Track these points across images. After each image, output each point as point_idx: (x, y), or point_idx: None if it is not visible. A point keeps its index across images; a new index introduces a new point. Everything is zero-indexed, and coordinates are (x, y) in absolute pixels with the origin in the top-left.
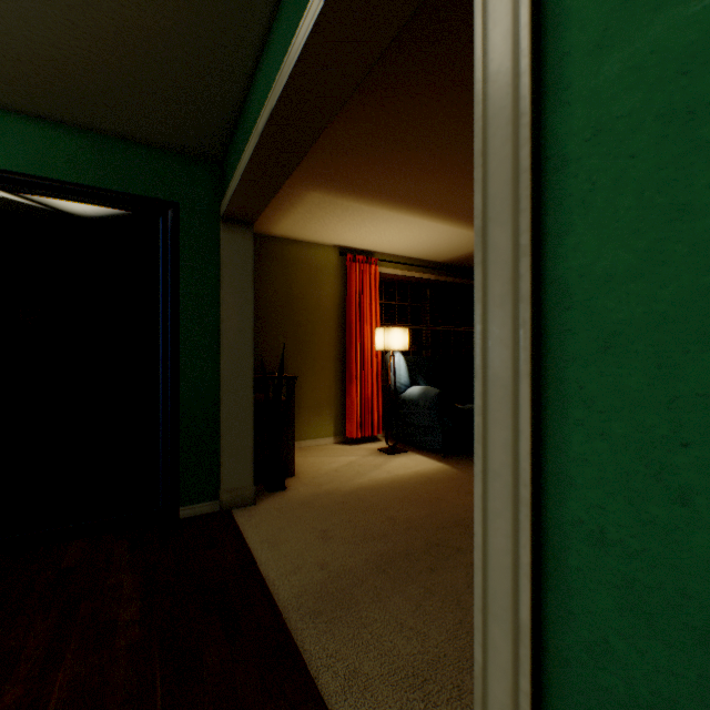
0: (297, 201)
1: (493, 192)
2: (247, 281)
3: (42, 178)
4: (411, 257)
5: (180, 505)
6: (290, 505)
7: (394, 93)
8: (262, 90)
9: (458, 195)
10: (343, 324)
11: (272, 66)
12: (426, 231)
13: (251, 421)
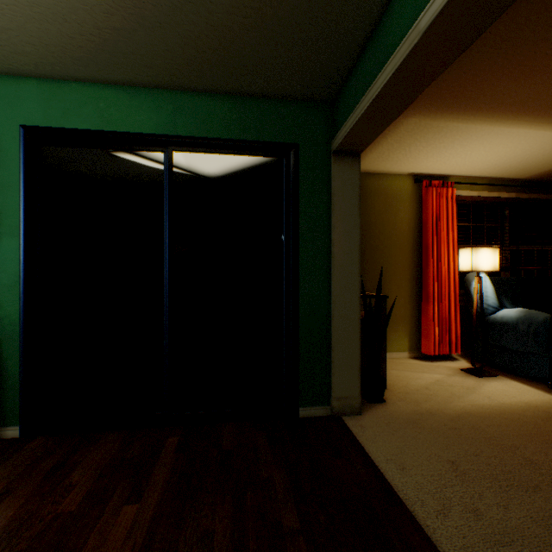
0: (390, 131)
1: None
2: (354, 207)
3: (205, 138)
4: (488, 177)
5: (299, 405)
6: (396, 421)
7: None
8: None
9: None
10: (416, 247)
11: None
12: (525, 143)
13: (357, 336)
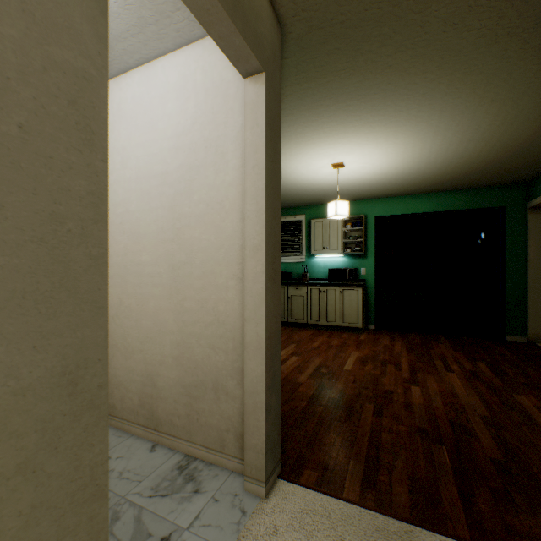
0: None
1: None
2: None
3: (452, 210)
4: None
5: (505, 334)
6: None
7: None
8: None
9: None
10: None
11: None
12: None
13: None
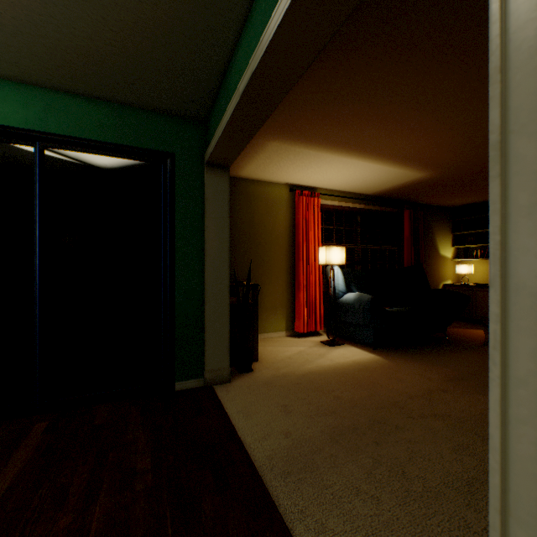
0: (260, 149)
1: (516, 105)
2: (224, 211)
3: (80, 138)
4: (345, 191)
5: (175, 380)
6: (256, 384)
7: (345, 56)
8: (242, 60)
9: (389, 139)
10: (292, 244)
11: (251, 39)
12: (360, 169)
13: (227, 318)
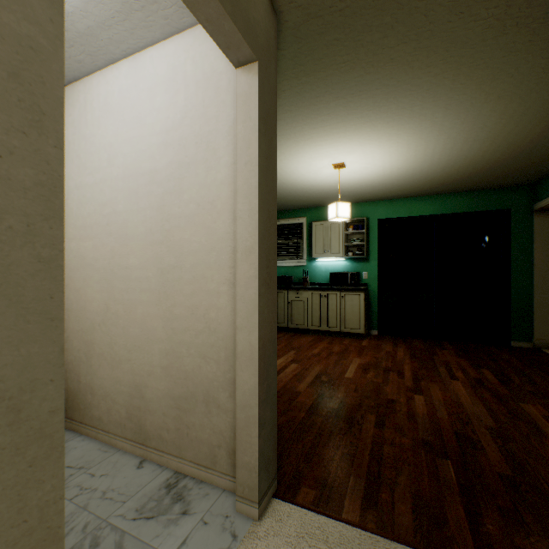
0: None
1: None
2: (548, 238)
3: (456, 213)
4: None
5: (510, 340)
6: None
7: None
8: None
9: None
10: None
11: None
12: None
13: None
